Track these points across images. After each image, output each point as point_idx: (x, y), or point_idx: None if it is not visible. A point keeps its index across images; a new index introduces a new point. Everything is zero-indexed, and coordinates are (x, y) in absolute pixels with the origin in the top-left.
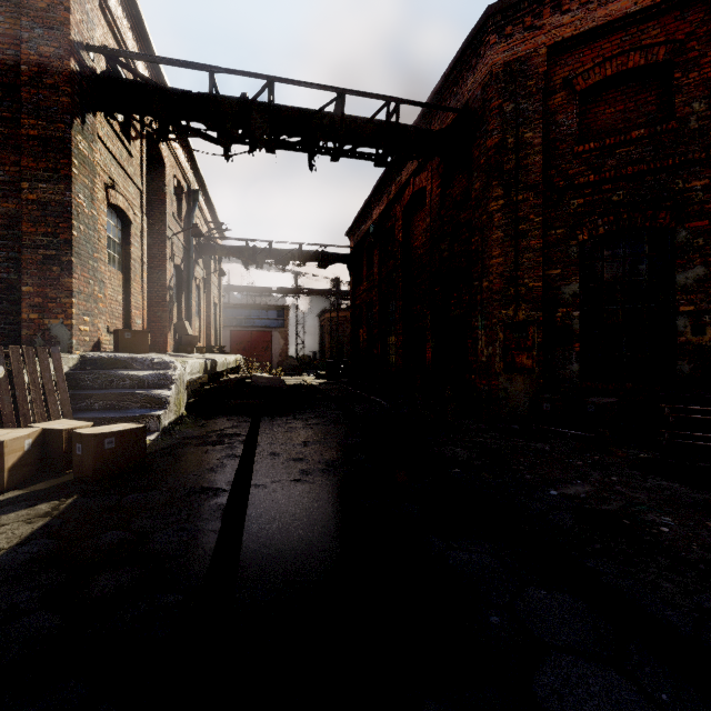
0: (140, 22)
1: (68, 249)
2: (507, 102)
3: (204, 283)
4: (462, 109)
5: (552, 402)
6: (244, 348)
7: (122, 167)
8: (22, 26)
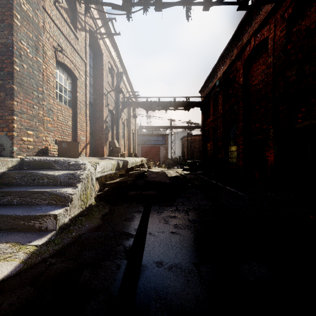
0: None
1: (10, 79)
2: None
3: (127, 122)
4: None
5: None
6: (147, 154)
7: (69, 42)
8: None
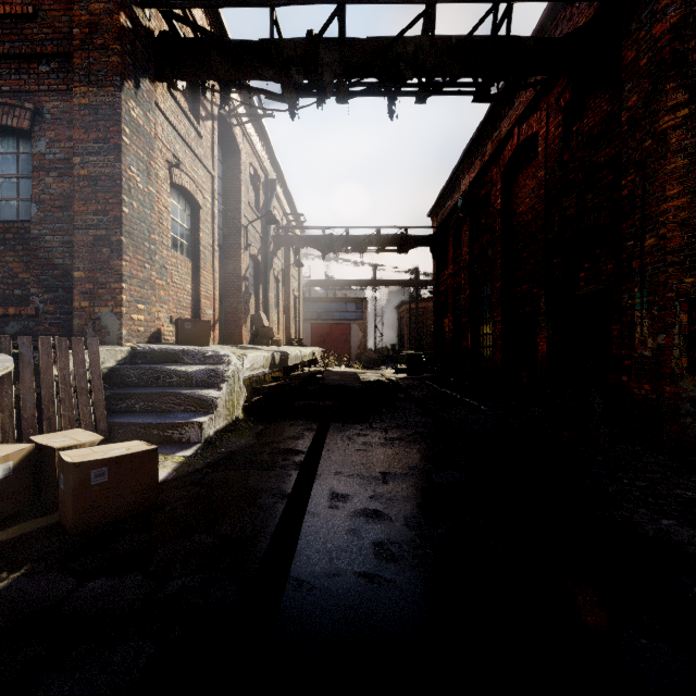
0: None
1: (117, 227)
2: None
3: (283, 276)
4: None
5: None
6: (324, 340)
7: (189, 146)
8: None
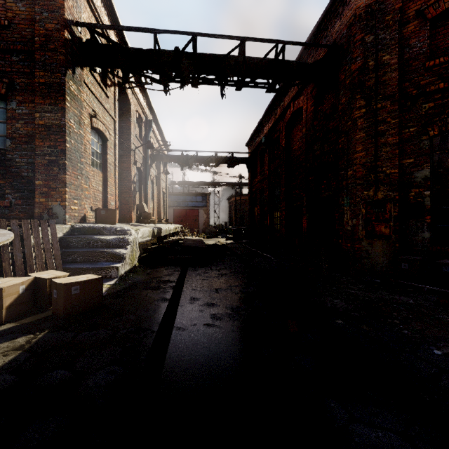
0: (113, 10)
1: (63, 155)
2: (368, 35)
3: (156, 179)
4: (332, 45)
5: (409, 262)
6: (182, 220)
7: (101, 103)
8: (36, 12)
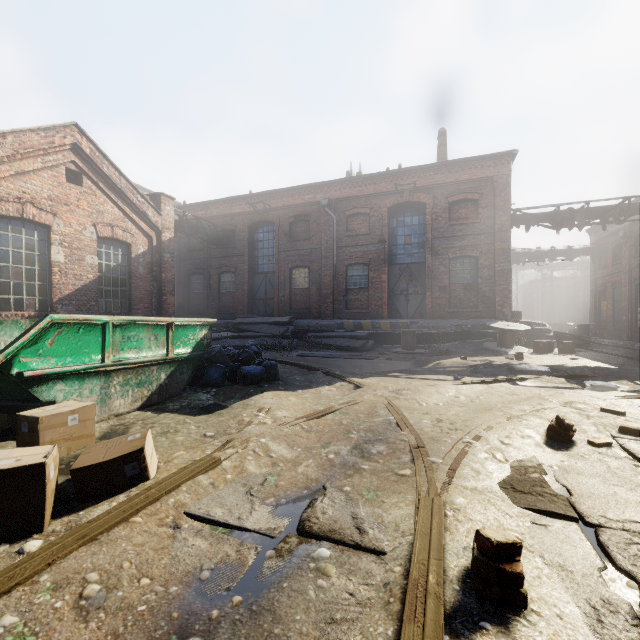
0: None
1: (510, 285)
2: None
3: None
4: None
5: None
6: None
7: None
8: (495, 213)
